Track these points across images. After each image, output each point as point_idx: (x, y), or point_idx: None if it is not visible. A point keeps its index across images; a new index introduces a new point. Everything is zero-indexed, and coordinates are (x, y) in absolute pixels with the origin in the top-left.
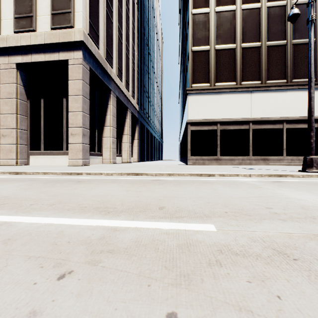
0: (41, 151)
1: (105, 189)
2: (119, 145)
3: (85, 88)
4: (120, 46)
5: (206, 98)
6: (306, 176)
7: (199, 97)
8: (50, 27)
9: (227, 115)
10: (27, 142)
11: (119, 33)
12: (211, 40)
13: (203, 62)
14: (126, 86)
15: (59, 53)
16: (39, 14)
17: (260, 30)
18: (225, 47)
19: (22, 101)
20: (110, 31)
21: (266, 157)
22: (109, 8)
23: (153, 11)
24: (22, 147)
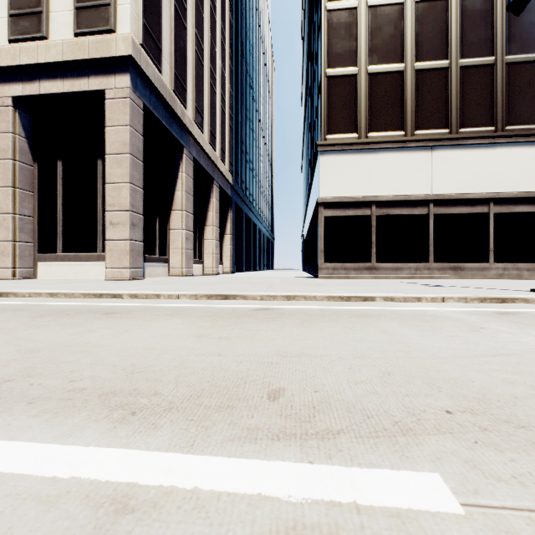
0: (59, 253)
1: (153, 333)
2: (199, 243)
3: (136, 141)
4: (200, 70)
5: (351, 159)
6: None
7: (340, 157)
8: (73, 32)
9: (389, 190)
10: (33, 238)
11: (199, 47)
12: (361, 57)
13: (346, 95)
14: (210, 140)
15: (89, 79)
16: (54, 9)
17: (447, 38)
18: (386, 69)
19: (24, 164)
20: (181, 42)
21: (459, 265)
22: (180, 2)
23: (257, 15)
24: (24, 246)
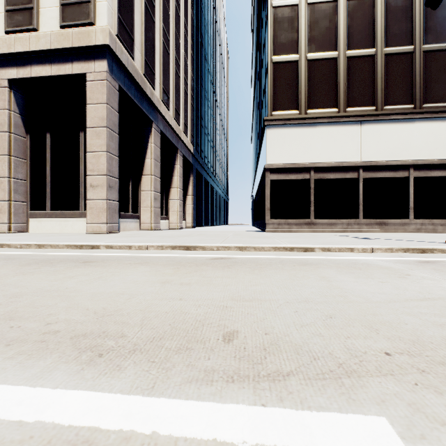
0: (47, 211)
1: (123, 279)
2: (166, 203)
3: (112, 116)
4: (166, 58)
5: (293, 132)
6: None
7: (284, 130)
8: (59, 25)
9: (325, 157)
10: (26, 198)
11: (165, 38)
12: (301, 46)
13: (289, 78)
14: (175, 116)
15: (72, 64)
16: (43, 5)
17: (374, 30)
18: (322, 56)
19: (18, 136)
20: (150, 34)
21: (384, 221)
22: None
23: (214, 12)
24: (18, 205)
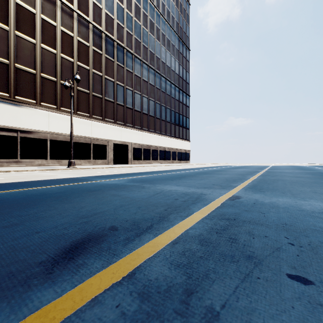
0: None
1: None
2: None
3: None
4: None
5: (5, 106)
6: (65, 169)
7: None
8: None
9: (28, 126)
10: None
11: None
12: (11, 57)
13: (1, 72)
14: None
15: None
16: None
17: (56, 70)
18: (26, 69)
19: None
20: None
21: (60, 160)
22: None
23: None
24: None
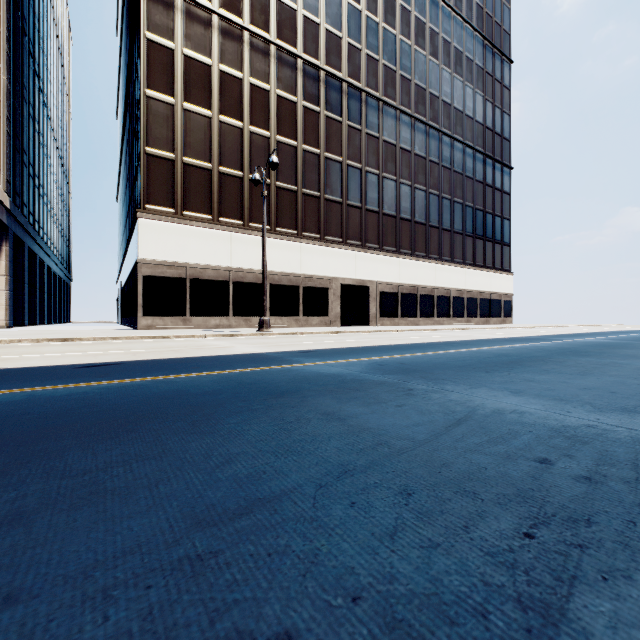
0: None
1: (52, 348)
2: None
3: None
4: None
5: (169, 230)
6: (253, 334)
7: (159, 226)
8: None
9: (200, 259)
10: None
11: None
12: (178, 148)
13: (165, 175)
14: None
15: None
16: None
17: (242, 156)
18: (198, 164)
19: None
20: None
21: (249, 318)
22: None
23: None
24: None
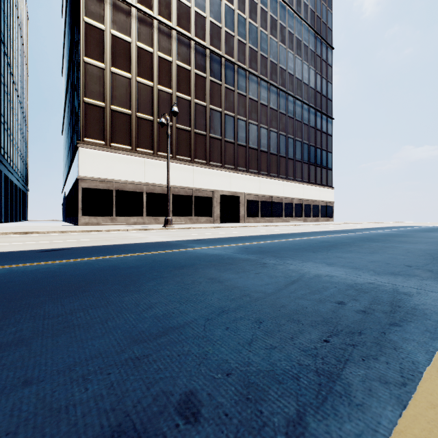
0: None
1: (18, 239)
2: None
3: None
4: None
5: (101, 156)
6: (160, 229)
7: (93, 153)
8: None
9: (123, 177)
10: None
11: None
12: (107, 99)
13: (98, 118)
14: None
15: None
16: None
17: (152, 106)
18: (122, 110)
19: None
20: None
21: (157, 218)
22: None
23: None
24: None
